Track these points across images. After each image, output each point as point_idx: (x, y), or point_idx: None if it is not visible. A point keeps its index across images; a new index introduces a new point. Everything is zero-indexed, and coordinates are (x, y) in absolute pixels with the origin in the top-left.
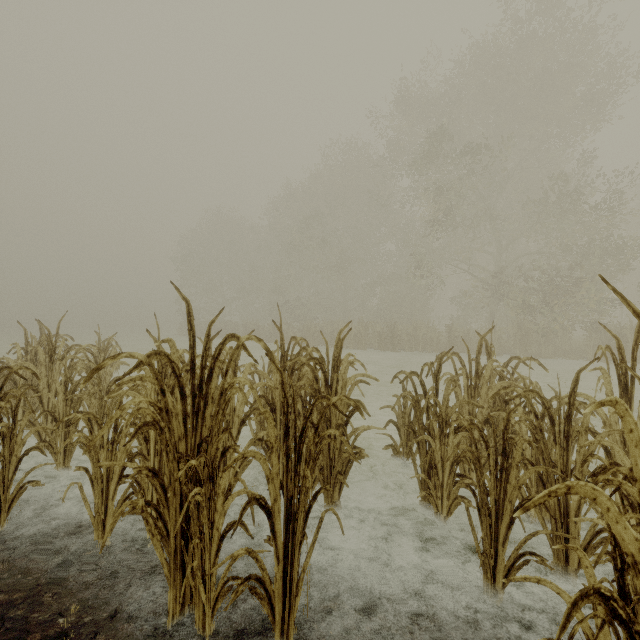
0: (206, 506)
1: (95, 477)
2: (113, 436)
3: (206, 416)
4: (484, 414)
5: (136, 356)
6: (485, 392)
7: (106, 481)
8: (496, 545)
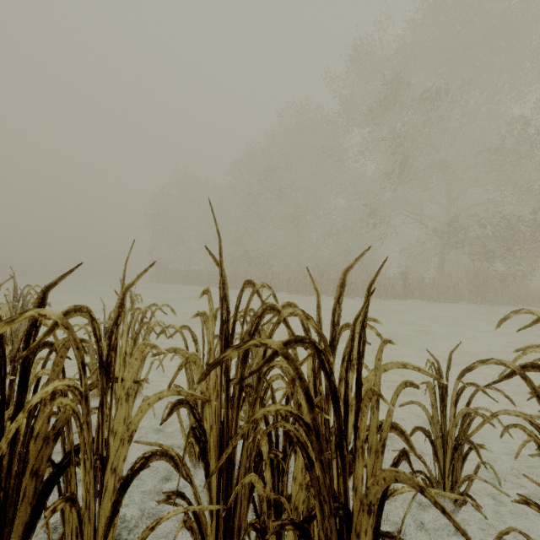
0: None
1: None
2: None
3: None
4: None
5: None
6: None
7: None
8: None
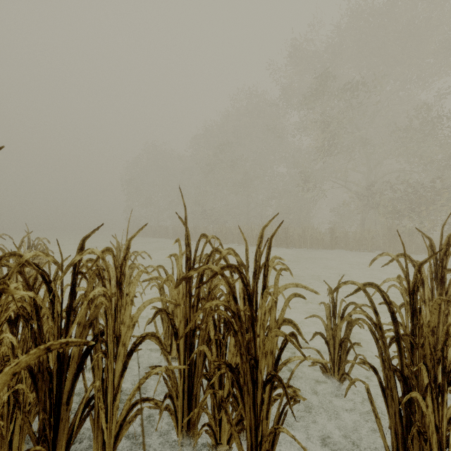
0: None
1: None
2: None
3: None
4: None
5: None
6: None
7: None
8: None
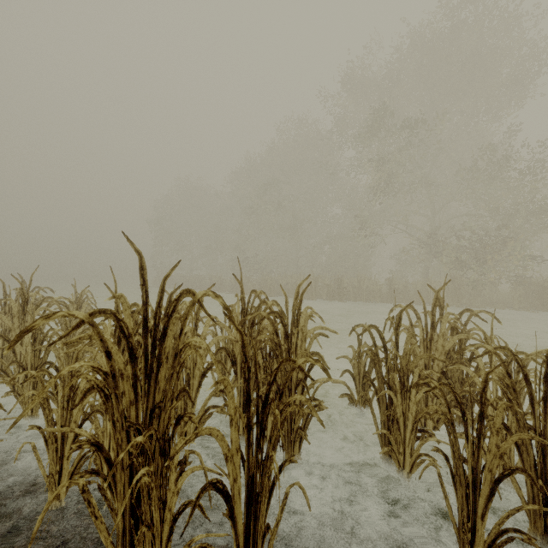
0: (156, 486)
1: (49, 436)
2: (68, 393)
3: (160, 378)
4: (440, 366)
5: (76, 315)
6: (441, 344)
7: (61, 440)
8: (474, 517)
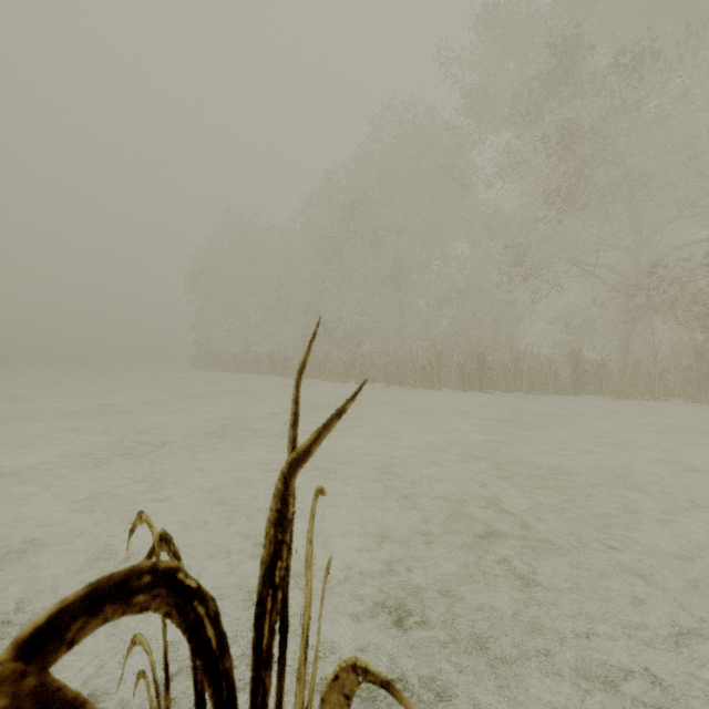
0: None
1: None
2: None
3: None
4: None
5: None
6: None
7: None
8: None
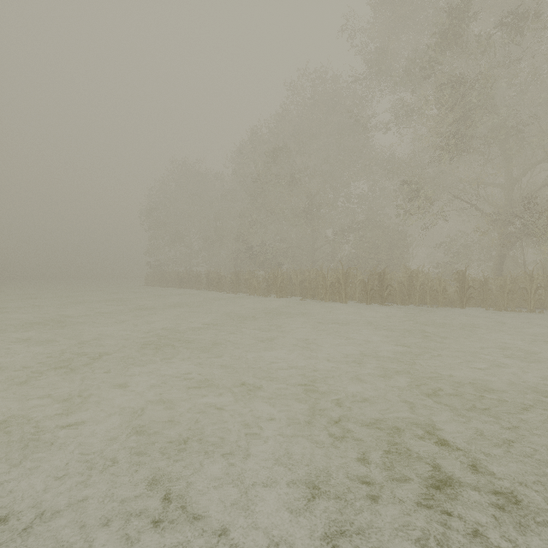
0: None
1: None
2: None
3: None
4: None
5: None
6: None
7: None
8: None
